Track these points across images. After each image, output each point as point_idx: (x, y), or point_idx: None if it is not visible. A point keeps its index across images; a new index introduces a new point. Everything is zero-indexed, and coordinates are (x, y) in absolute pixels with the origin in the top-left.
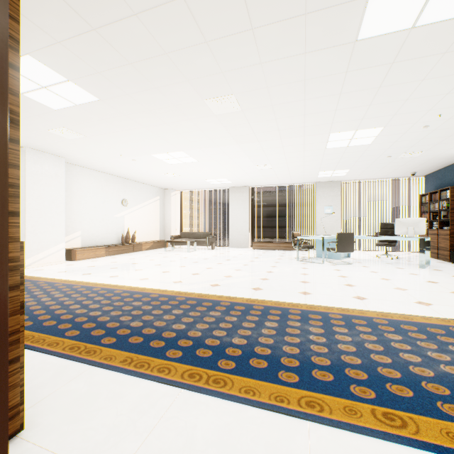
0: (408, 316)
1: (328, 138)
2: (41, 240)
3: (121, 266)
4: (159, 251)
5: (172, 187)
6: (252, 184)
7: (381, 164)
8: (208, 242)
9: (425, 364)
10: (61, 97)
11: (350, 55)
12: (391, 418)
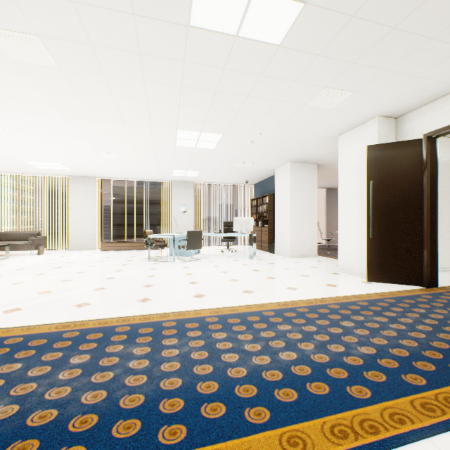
0: (235, 308)
1: (176, 135)
2: None
3: None
4: None
5: None
6: (101, 175)
7: (225, 170)
8: (32, 245)
9: (241, 361)
10: None
11: (185, 42)
12: None
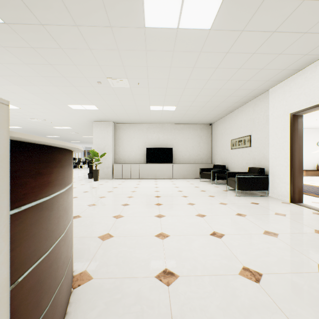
0: None
1: None
2: None
3: (316, 180)
4: None
5: None
6: None
7: None
8: None
9: None
10: None
11: None
12: None
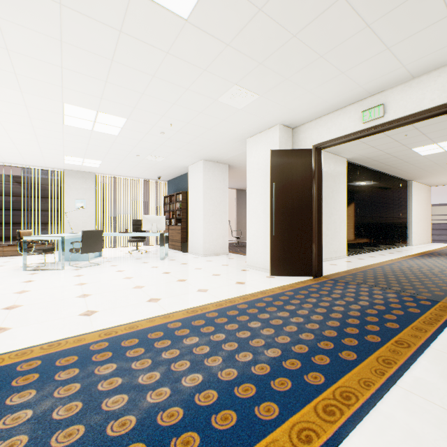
0: (135, 324)
1: (63, 110)
2: None
3: None
4: None
5: None
6: None
7: (133, 162)
8: None
9: (131, 405)
10: None
11: None
12: None
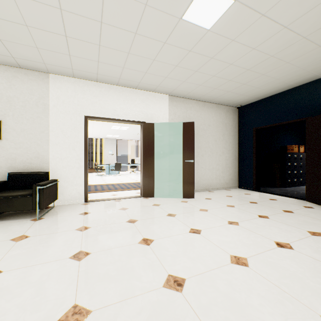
0: (132, 182)
1: (112, 126)
2: None
3: None
4: None
5: None
6: None
7: (131, 135)
8: None
9: (131, 186)
10: None
11: None
12: (124, 190)
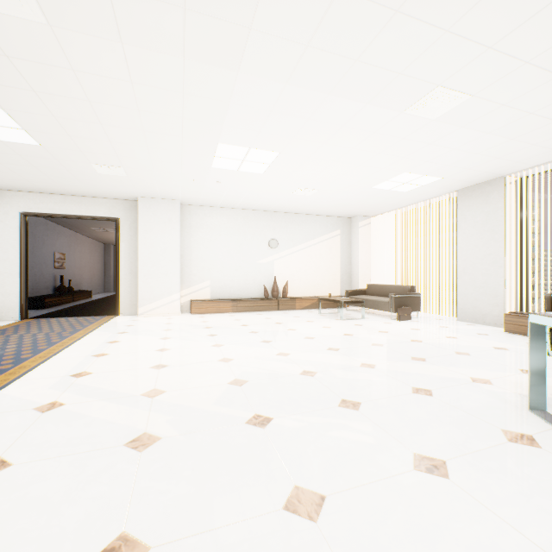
0: None
1: None
2: (154, 290)
3: (182, 328)
4: (311, 312)
5: (354, 213)
6: (508, 169)
7: None
8: (391, 304)
9: None
10: (3, 127)
11: None
12: None
